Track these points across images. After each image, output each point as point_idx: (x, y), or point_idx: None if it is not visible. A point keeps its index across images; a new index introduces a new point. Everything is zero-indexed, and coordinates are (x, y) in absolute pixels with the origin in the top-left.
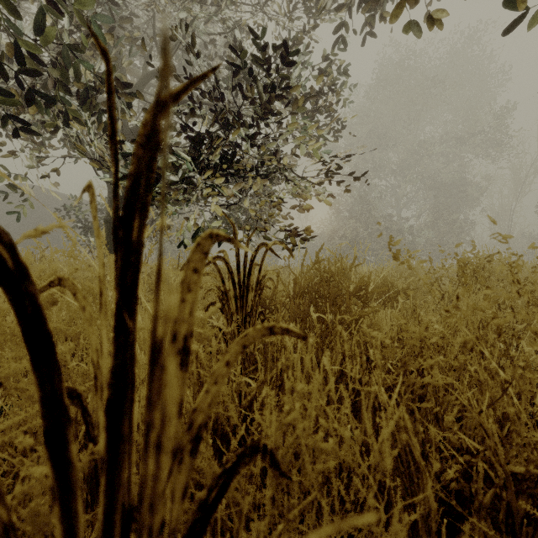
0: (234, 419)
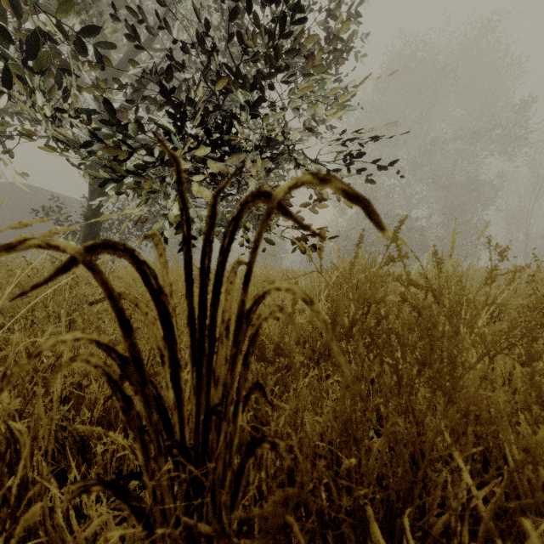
0: None
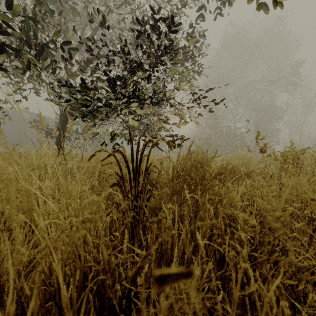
0: (119, 293)
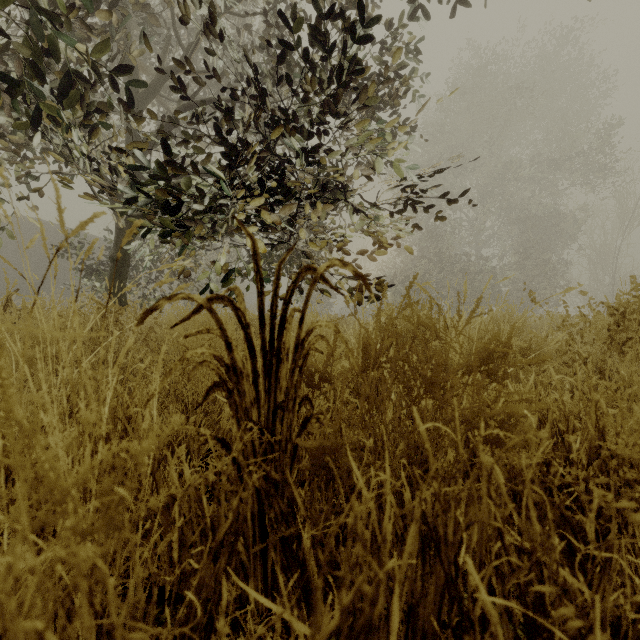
0: None
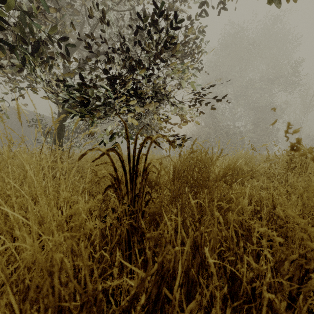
0: None
